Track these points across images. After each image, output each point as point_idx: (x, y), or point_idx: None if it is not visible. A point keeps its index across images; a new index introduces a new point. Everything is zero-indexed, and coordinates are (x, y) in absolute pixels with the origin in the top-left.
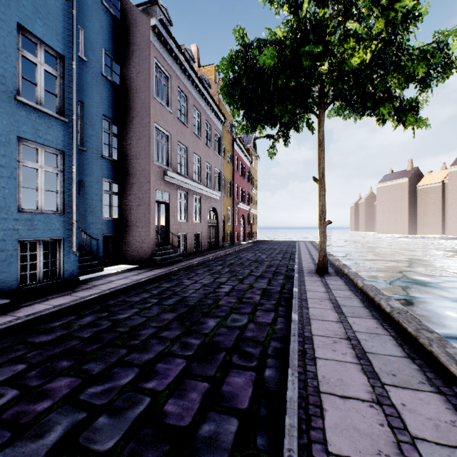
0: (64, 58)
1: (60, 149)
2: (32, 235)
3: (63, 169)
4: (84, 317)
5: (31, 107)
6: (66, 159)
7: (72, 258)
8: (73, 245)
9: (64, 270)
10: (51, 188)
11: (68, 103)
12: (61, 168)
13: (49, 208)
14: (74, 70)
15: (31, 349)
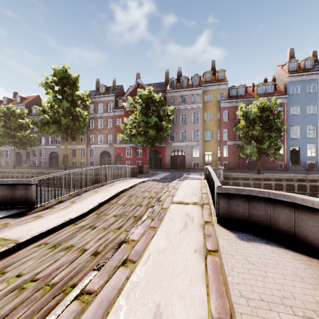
0: (316, 125)
1: (315, 144)
2: (309, 160)
3: (316, 147)
4: (316, 173)
5: (309, 138)
6: (316, 145)
7: (318, 165)
8: (318, 162)
9: (316, 167)
10: (314, 151)
11: (317, 134)
12: (315, 147)
13: (314, 155)
14: (318, 127)
15: (307, 173)
